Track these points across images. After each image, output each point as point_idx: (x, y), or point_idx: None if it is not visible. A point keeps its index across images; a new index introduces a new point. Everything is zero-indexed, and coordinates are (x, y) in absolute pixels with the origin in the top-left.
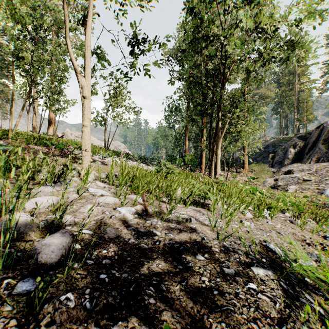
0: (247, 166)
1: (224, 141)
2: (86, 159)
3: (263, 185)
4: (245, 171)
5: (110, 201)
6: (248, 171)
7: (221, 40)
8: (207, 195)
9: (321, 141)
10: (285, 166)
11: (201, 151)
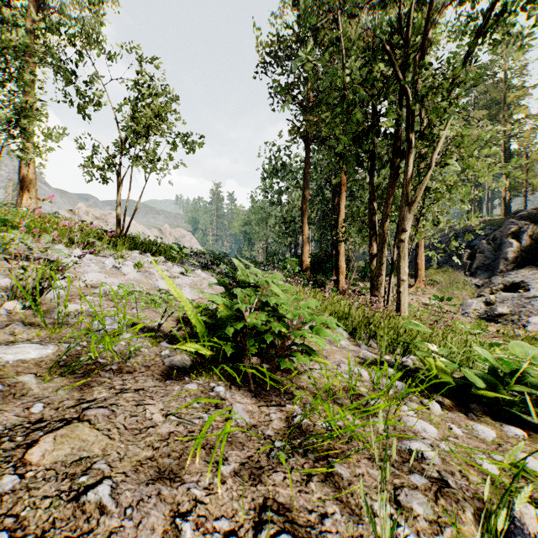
0: (423, 274)
1: None
2: None
3: (464, 314)
4: (420, 283)
5: None
6: (425, 284)
7: None
8: None
9: None
10: (500, 275)
11: (338, 243)
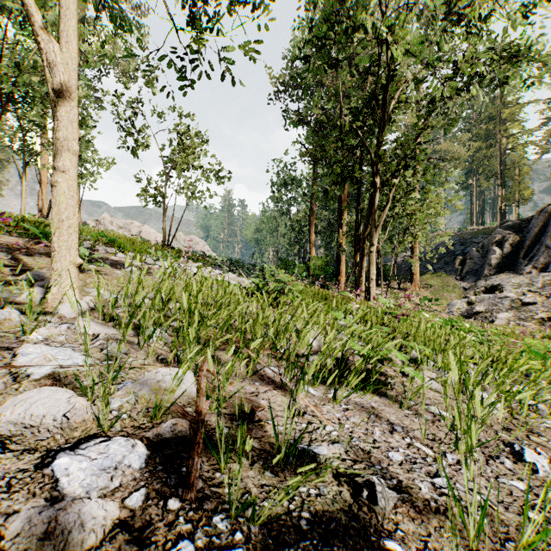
0: (418, 279)
1: (383, 232)
2: (61, 258)
3: (449, 312)
4: (415, 287)
5: (48, 416)
6: (420, 288)
7: (382, 36)
8: (384, 353)
9: (549, 233)
10: (485, 279)
11: (339, 251)
